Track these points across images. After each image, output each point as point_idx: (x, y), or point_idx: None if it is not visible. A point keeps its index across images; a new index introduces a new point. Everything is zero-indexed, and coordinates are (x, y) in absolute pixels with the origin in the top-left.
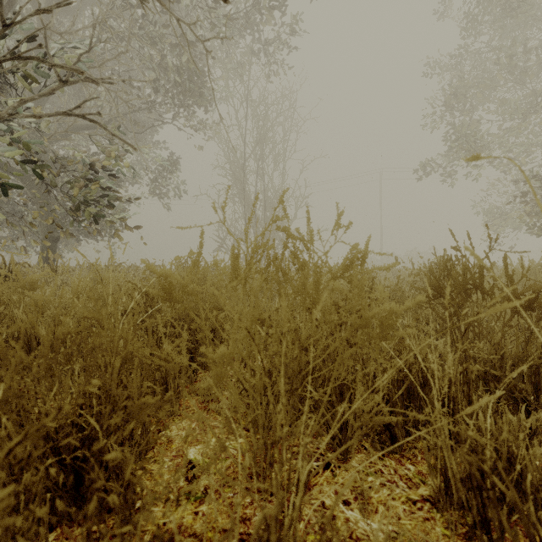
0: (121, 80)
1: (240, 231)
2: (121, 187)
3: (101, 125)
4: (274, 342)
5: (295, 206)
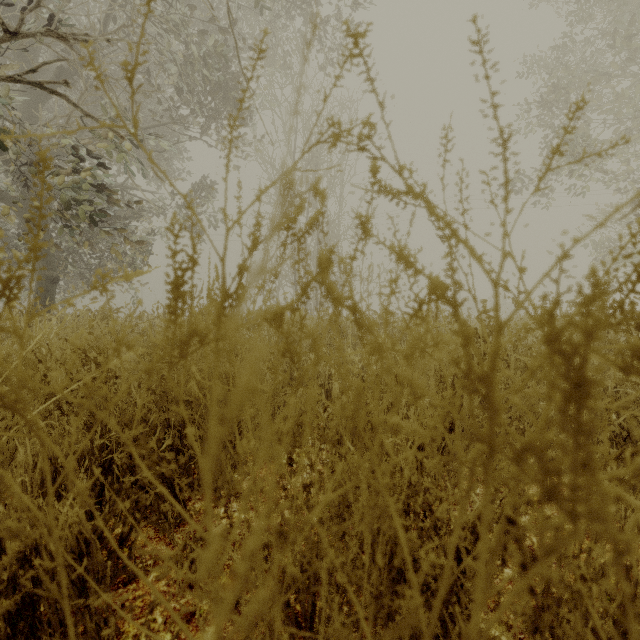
0: (104, 39)
1: (288, 271)
2: (139, 216)
3: (68, 100)
4: (333, 606)
5: (355, 240)
